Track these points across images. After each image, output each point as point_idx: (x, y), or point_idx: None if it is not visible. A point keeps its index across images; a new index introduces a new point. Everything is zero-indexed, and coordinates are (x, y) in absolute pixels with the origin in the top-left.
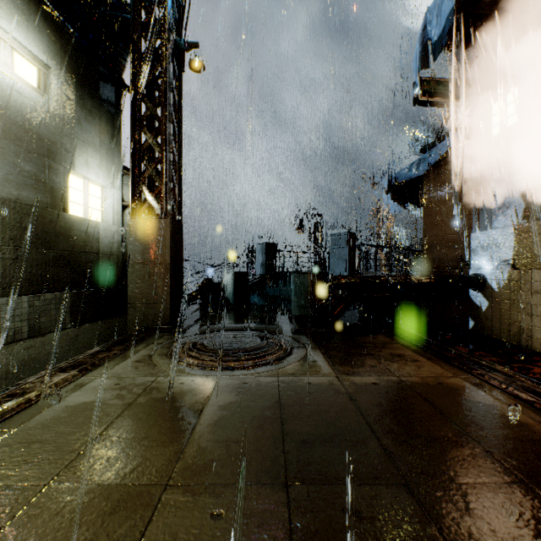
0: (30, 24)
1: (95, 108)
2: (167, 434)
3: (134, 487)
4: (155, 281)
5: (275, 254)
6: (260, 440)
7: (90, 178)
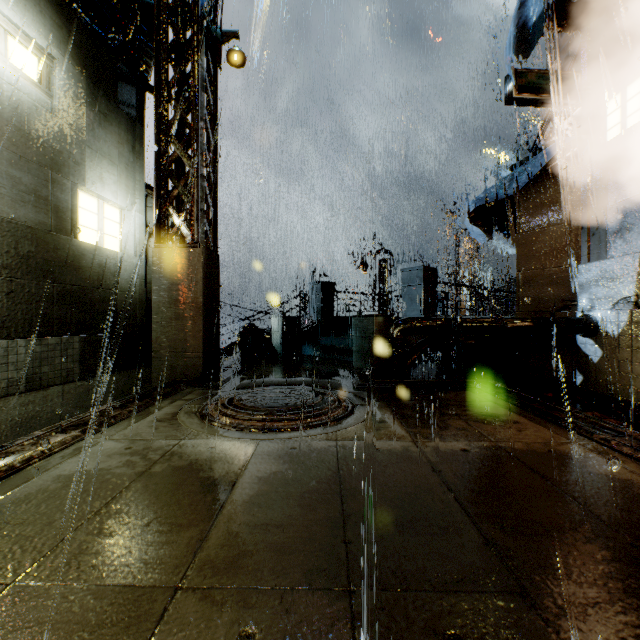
0: (28, 2)
1: (112, 112)
2: (186, 515)
3: (132, 590)
4: (184, 324)
5: (332, 296)
6: (312, 525)
7: (106, 198)
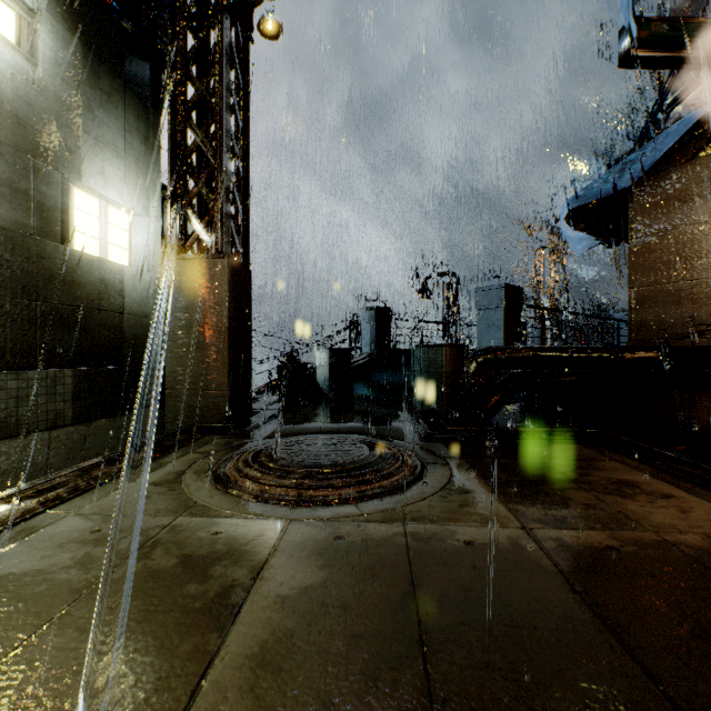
0: None
1: (118, 92)
2: (137, 690)
3: None
4: (205, 354)
5: (388, 324)
6: None
7: (109, 198)
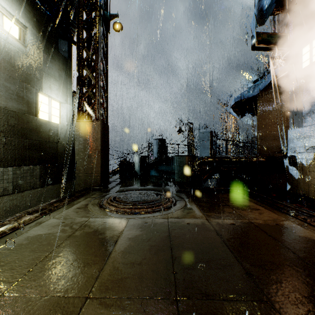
0: None
1: (55, 54)
2: (92, 258)
3: (63, 299)
4: (91, 159)
5: (164, 145)
6: (156, 263)
7: (52, 97)
